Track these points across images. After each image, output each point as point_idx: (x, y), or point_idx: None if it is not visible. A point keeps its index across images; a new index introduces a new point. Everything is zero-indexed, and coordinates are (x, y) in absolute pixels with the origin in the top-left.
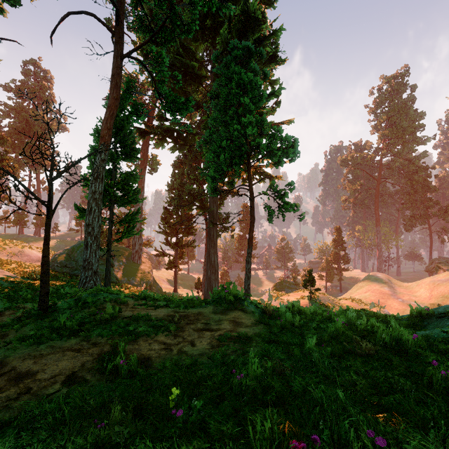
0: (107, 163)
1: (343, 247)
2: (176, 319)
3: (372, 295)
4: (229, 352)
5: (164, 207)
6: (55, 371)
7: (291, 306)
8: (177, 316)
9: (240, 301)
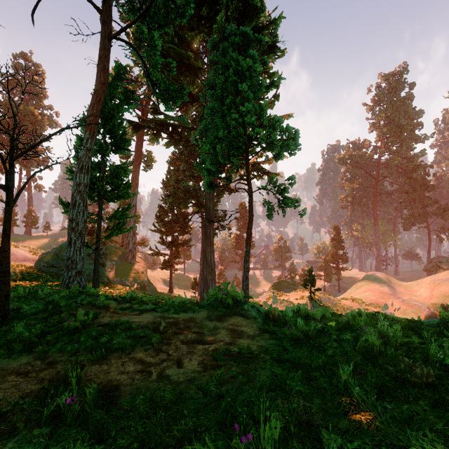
0: (96, 155)
1: (341, 246)
2: (162, 328)
3: (372, 294)
4: (228, 378)
5: (159, 205)
6: None
7: (298, 309)
8: (163, 323)
9: (239, 304)
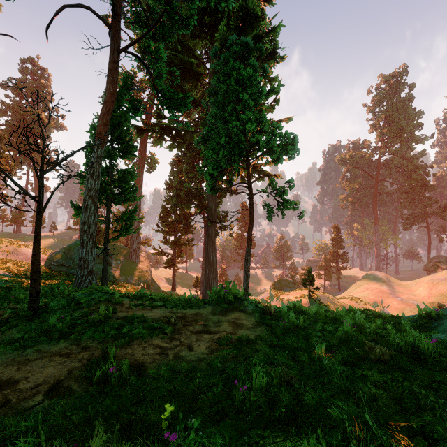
0: (104, 160)
1: (341, 246)
2: (173, 320)
3: (371, 293)
4: (230, 357)
5: (162, 205)
6: (38, 379)
7: (293, 306)
8: (174, 317)
9: (240, 301)
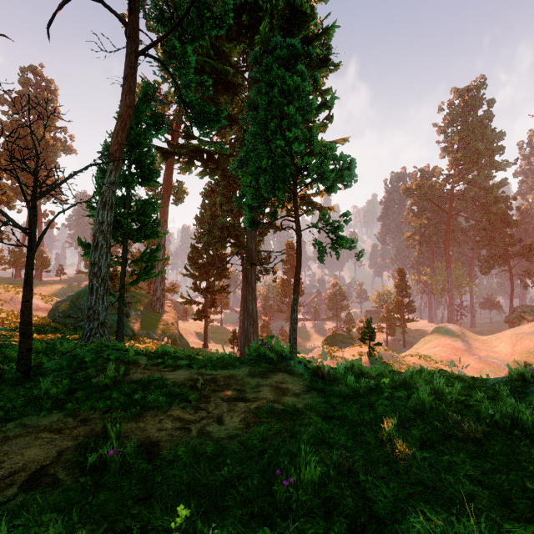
0: (120, 188)
1: (407, 293)
2: (199, 385)
3: (443, 350)
4: (271, 434)
5: (192, 244)
6: (16, 465)
7: (351, 365)
8: (200, 380)
9: (285, 360)
